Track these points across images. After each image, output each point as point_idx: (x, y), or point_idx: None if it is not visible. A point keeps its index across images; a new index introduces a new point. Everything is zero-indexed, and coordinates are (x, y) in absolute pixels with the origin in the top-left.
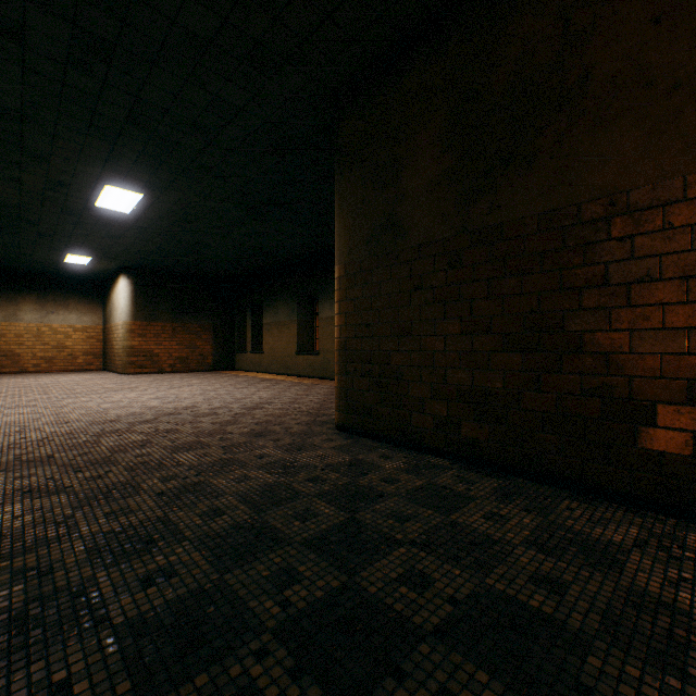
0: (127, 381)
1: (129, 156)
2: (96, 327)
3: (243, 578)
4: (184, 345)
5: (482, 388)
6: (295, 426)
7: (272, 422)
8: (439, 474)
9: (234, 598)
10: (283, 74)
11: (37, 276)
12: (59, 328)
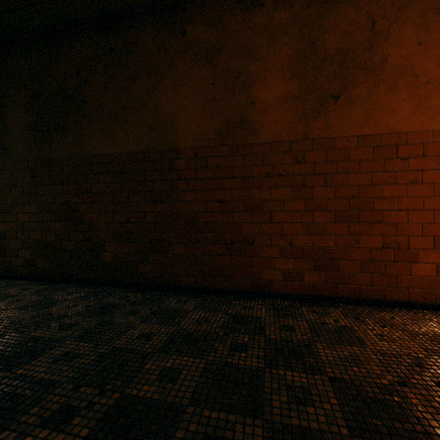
0: None
1: None
2: None
3: None
4: None
5: (47, 241)
6: None
7: None
8: (13, 288)
9: None
10: None
11: None
12: None
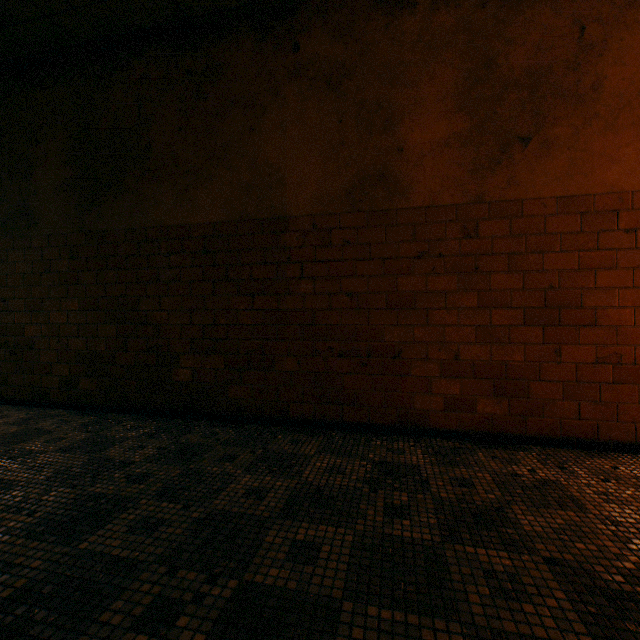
0: None
1: None
2: None
3: None
4: None
5: (94, 352)
6: None
7: None
8: (46, 421)
9: None
10: None
11: None
12: None
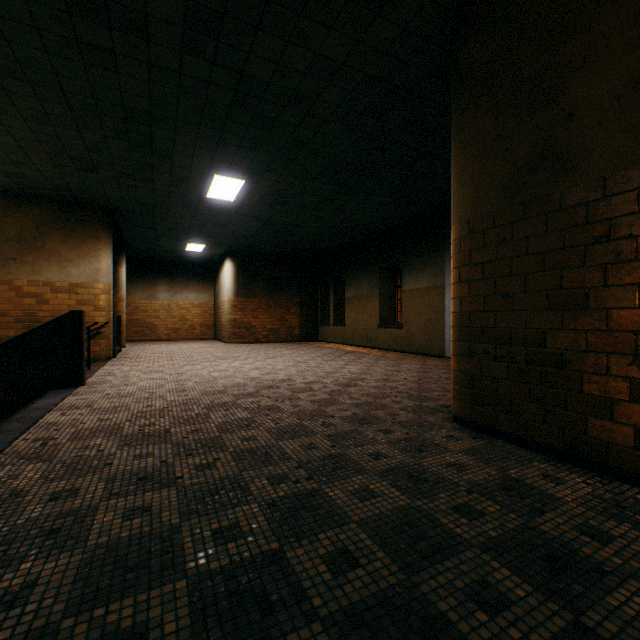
0: (231, 349)
1: (234, 142)
2: (208, 304)
3: None
4: (275, 318)
5: None
6: (400, 413)
7: (372, 405)
8: None
9: None
10: (393, 3)
11: (168, 264)
12: (182, 305)
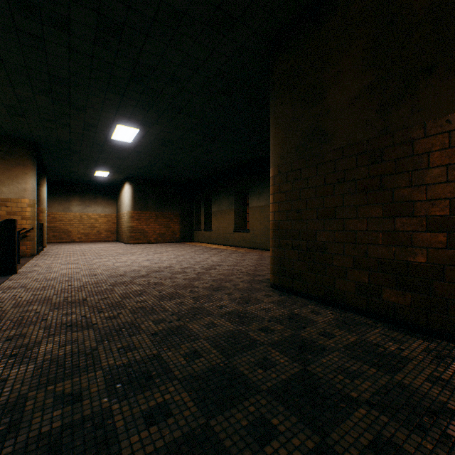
0: (129, 248)
1: (131, 103)
2: (112, 215)
3: (225, 425)
4: (162, 225)
5: (403, 262)
6: (240, 284)
7: (223, 280)
8: (367, 332)
9: (221, 449)
10: (234, 31)
11: (80, 185)
12: (91, 216)
